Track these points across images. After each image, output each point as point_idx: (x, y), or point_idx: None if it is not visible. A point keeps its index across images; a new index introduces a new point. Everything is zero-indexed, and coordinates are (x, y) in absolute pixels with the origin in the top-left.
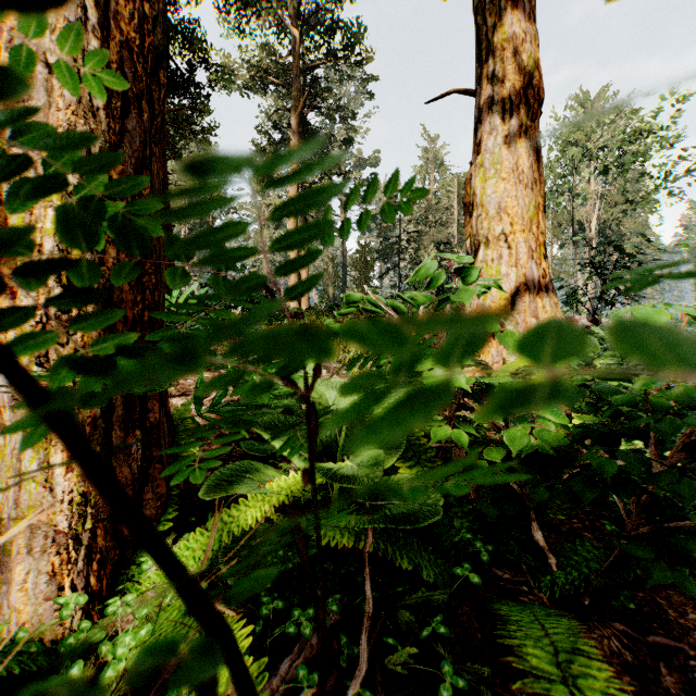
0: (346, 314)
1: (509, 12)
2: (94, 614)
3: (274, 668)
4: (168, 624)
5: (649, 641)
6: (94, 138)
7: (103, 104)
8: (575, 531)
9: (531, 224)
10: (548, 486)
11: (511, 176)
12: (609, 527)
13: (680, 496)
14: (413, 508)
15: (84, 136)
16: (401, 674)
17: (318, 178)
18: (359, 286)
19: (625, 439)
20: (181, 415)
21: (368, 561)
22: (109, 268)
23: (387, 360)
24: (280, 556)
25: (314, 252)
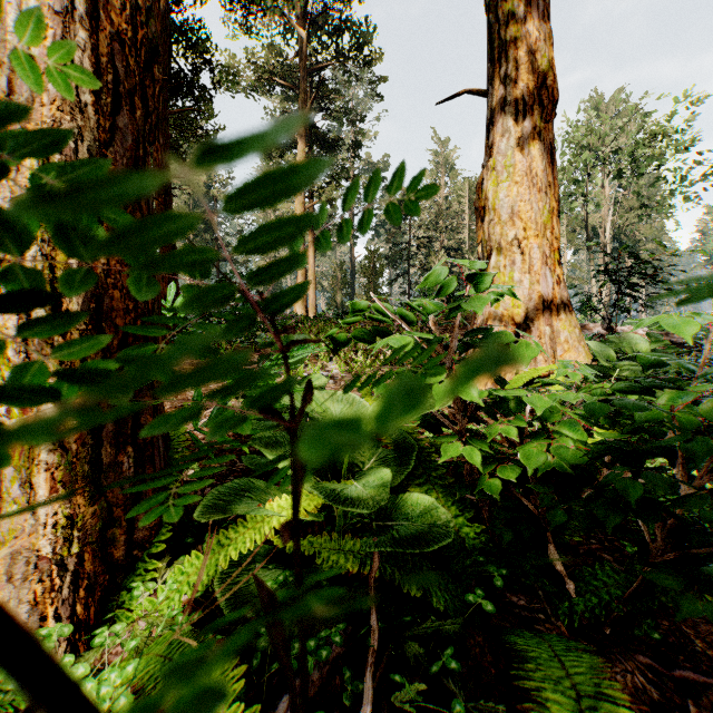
0: (352, 323)
1: (522, 10)
2: (80, 645)
3: (271, 707)
4: (156, 659)
5: (676, 675)
6: (23, 113)
7: (92, 100)
8: (594, 552)
9: (545, 229)
10: (566, 507)
11: (524, 180)
12: (630, 549)
13: (712, 523)
14: (422, 529)
15: (9, 110)
16: (409, 712)
17: (325, 183)
18: (368, 293)
19: (648, 457)
20: (178, 430)
21: (373, 588)
22: (98, 274)
23: (395, 371)
24: (280, 581)
25: (295, 254)
